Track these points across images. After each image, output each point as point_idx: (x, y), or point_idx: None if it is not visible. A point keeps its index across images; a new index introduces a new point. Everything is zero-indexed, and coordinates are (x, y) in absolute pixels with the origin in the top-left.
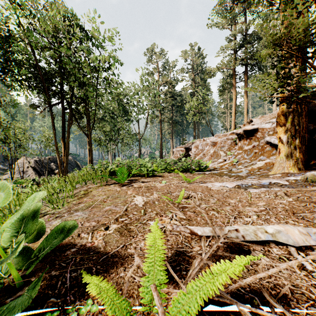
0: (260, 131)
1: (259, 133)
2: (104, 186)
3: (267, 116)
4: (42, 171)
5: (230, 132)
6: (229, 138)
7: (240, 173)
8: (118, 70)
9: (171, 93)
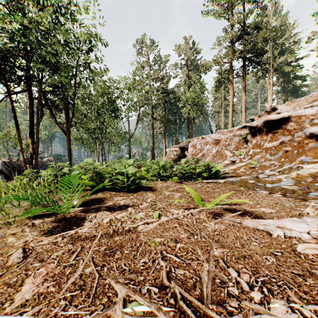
0: (294, 120)
1: (292, 123)
2: (17, 224)
3: (301, 100)
4: (13, 174)
5: (237, 126)
6: (237, 135)
7: (279, 183)
8: (102, 55)
9: (163, 89)
